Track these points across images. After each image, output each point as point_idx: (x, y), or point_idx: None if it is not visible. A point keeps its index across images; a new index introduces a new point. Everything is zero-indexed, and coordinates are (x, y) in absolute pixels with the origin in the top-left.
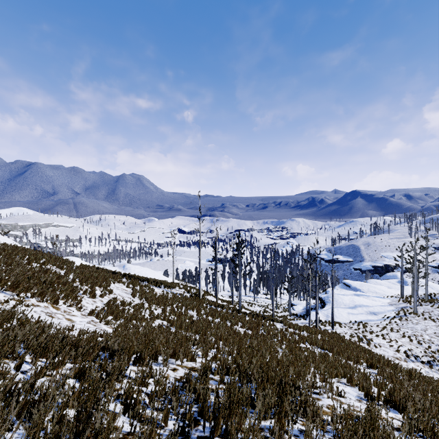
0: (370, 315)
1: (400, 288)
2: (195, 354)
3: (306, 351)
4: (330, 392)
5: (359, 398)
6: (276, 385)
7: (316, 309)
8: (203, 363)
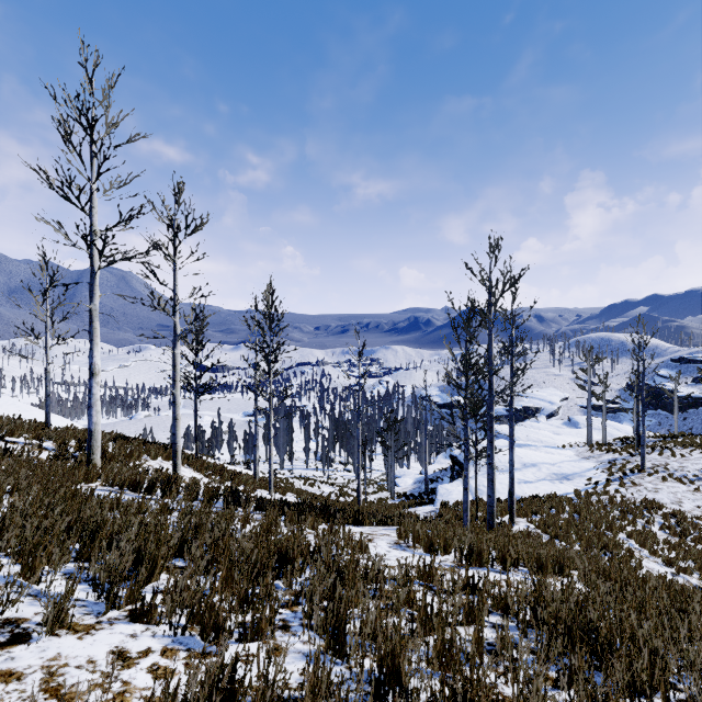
0: (560, 482)
1: (572, 433)
2: None
3: None
4: None
5: None
6: None
7: (491, 469)
8: None
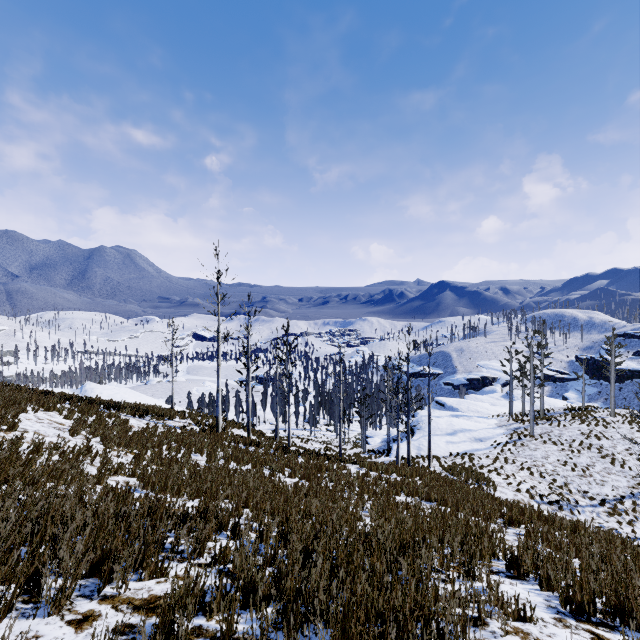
0: (476, 443)
1: (506, 404)
2: (165, 556)
3: (405, 509)
4: (508, 618)
5: (556, 614)
6: (388, 639)
7: (408, 437)
8: (179, 586)
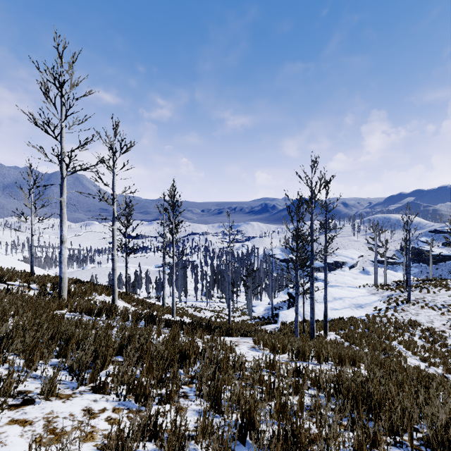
0: (357, 309)
1: (365, 278)
2: None
3: None
4: None
5: None
6: None
7: (312, 301)
8: None
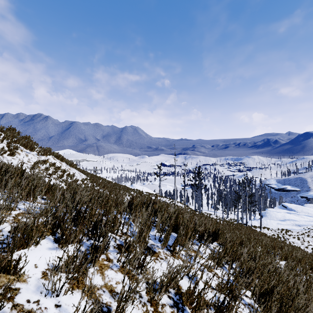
0: (295, 226)
1: None
2: None
3: None
4: None
5: None
6: None
7: (246, 214)
8: None
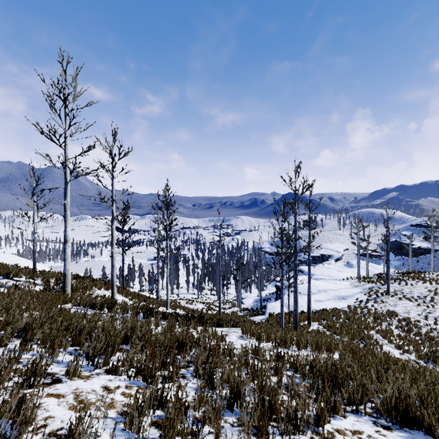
0: (340, 301)
1: (349, 271)
2: None
3: None
4: None
5: None
6: None
7: (296, 294)
8: None
